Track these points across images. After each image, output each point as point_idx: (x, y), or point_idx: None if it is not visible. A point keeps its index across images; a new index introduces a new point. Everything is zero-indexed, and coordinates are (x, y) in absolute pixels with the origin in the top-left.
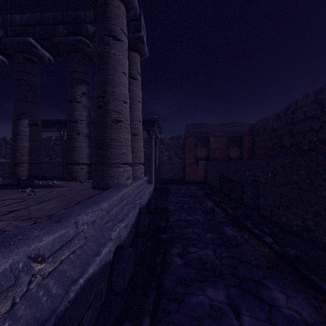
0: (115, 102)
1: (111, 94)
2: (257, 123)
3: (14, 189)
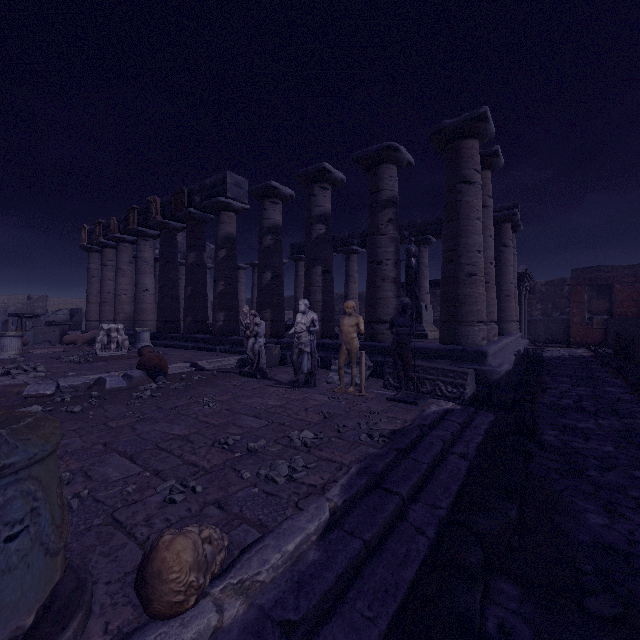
0: (506, 285)
1: (503, 281)
2: None
3: None
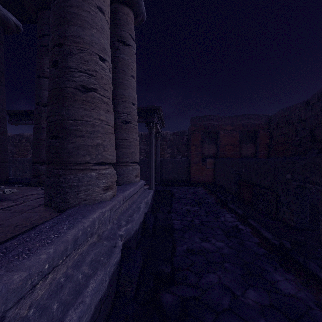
0: (82, 54)
1: (74, 40)
2: (277, 113)
3: None
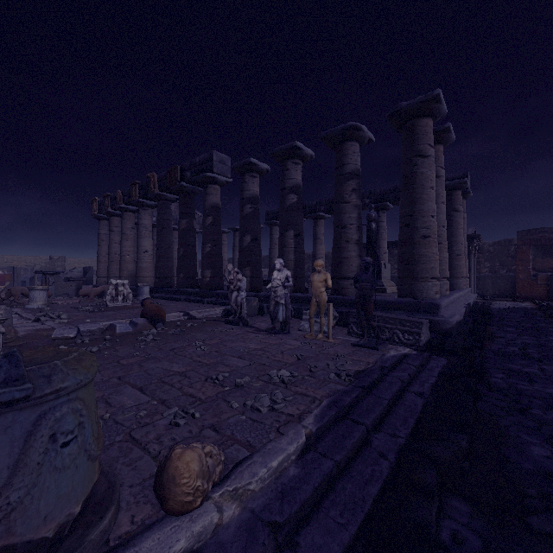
0: (457, 245)
1: (454, 242)
2: None
3: None
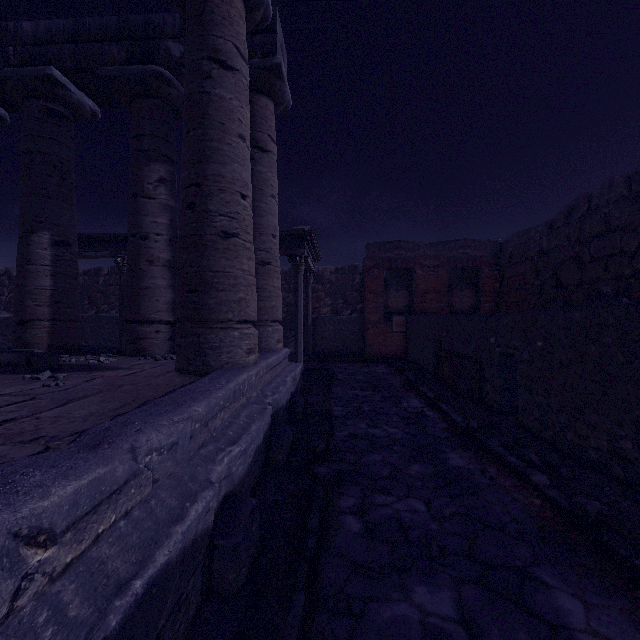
0: (223, 195)
1: (215, 179)
2: (510, 240)
3: (17, 374)
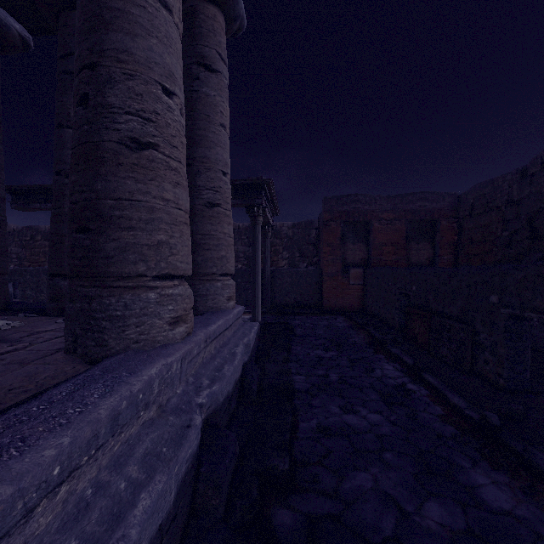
0: (131, 83)
1: (117, 57)
2: (471, 191)
3: None
